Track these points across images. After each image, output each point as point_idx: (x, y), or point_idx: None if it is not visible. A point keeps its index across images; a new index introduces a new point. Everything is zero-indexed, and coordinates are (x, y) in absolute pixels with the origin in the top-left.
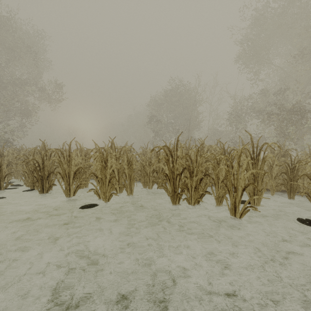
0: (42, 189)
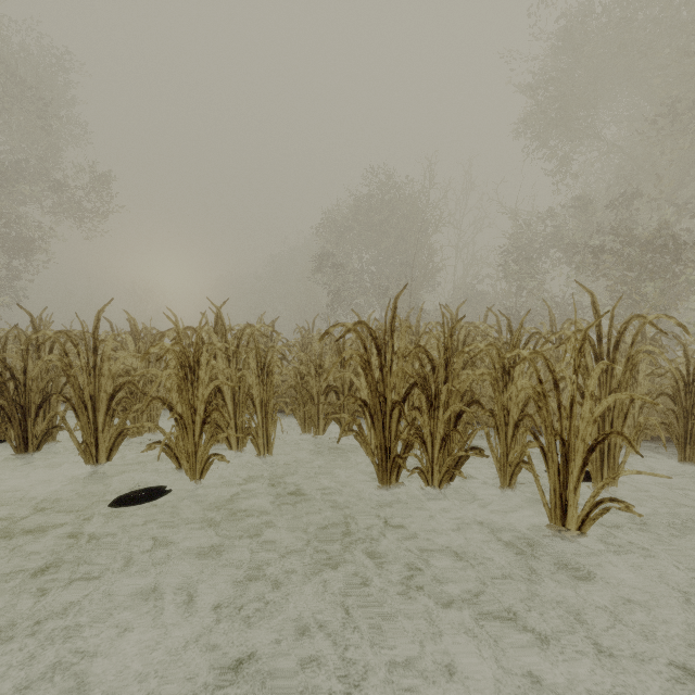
0: (22, 442)
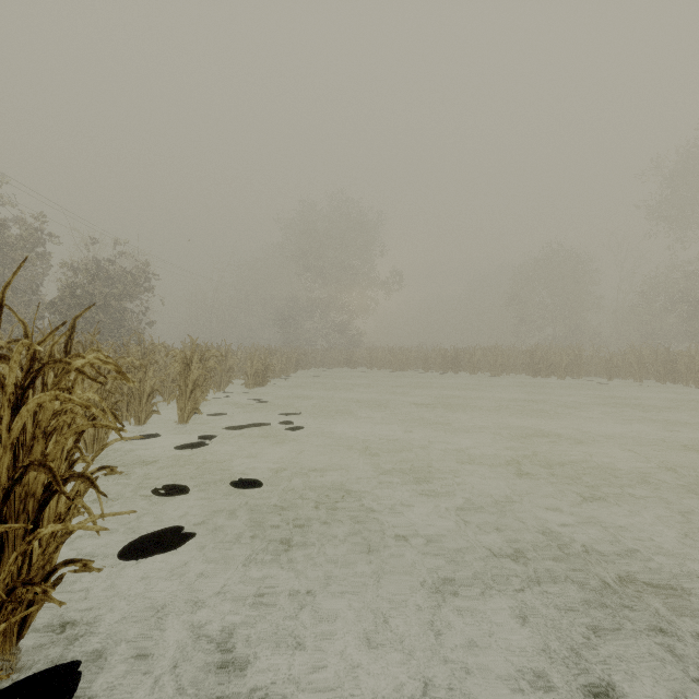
0: (455, 372)
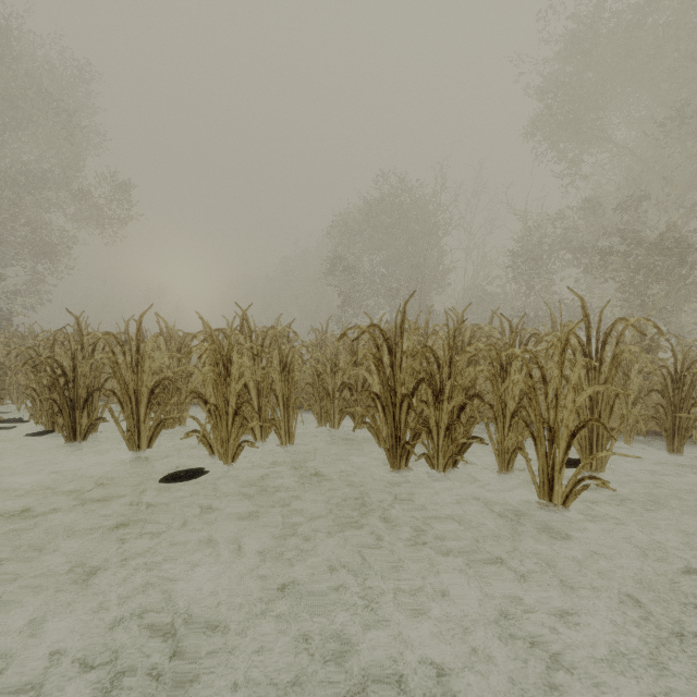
0: (71, 432)
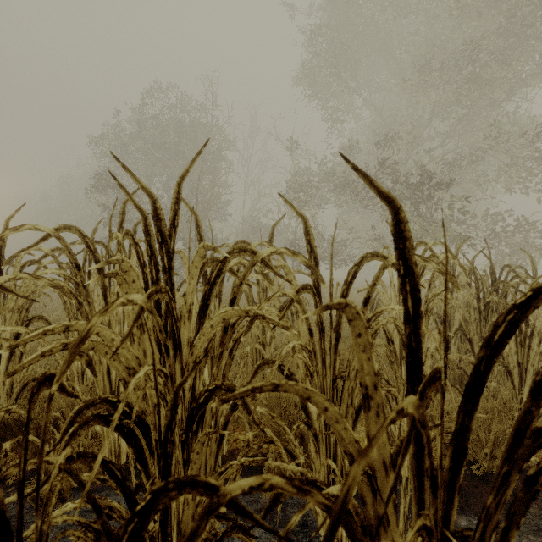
0: None
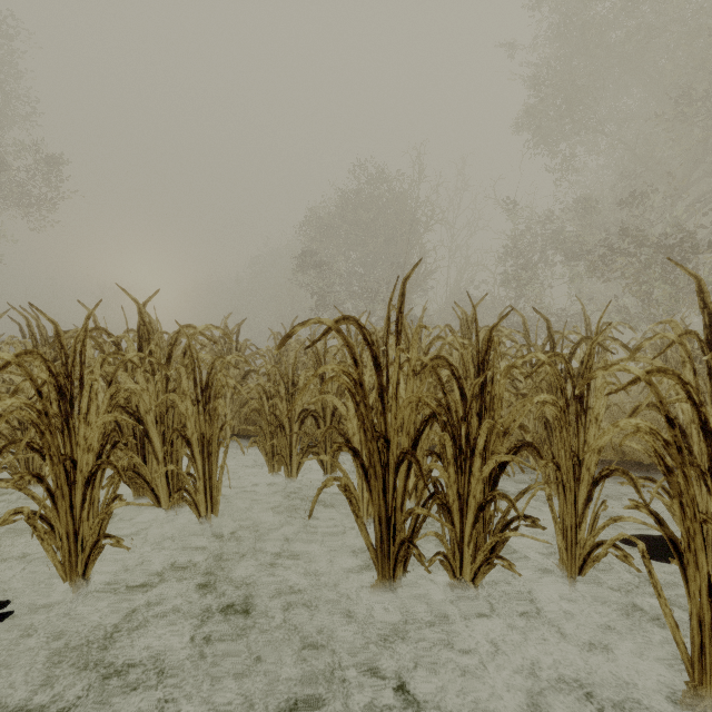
0: None
